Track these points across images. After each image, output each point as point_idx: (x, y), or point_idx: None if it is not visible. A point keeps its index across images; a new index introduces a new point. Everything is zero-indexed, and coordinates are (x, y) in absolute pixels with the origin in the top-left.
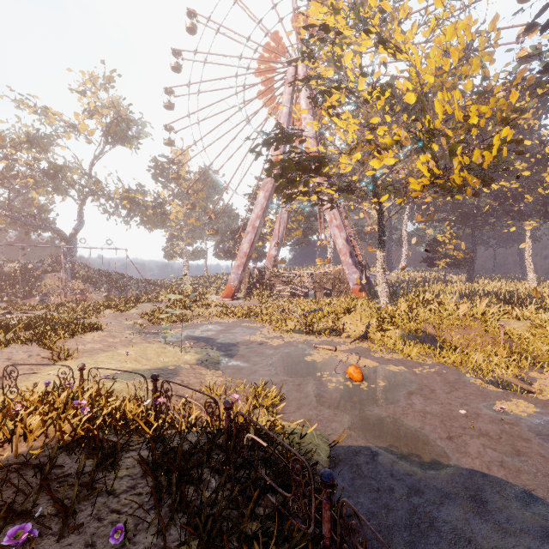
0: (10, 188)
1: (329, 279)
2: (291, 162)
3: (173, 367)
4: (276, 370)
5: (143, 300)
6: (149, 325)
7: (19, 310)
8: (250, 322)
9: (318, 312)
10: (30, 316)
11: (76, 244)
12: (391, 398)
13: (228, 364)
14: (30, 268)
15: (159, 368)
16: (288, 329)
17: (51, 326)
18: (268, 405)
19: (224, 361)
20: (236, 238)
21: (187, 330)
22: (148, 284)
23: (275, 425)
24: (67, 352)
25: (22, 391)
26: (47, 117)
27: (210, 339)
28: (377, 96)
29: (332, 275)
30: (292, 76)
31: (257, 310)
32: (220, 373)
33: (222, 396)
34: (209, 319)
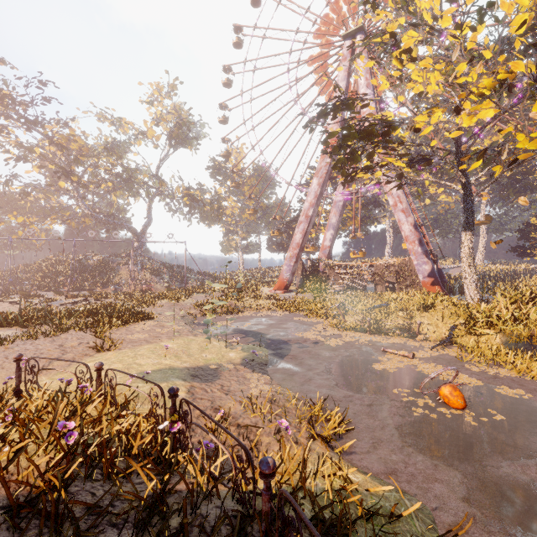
0: (93, 191)
1: (392, 271)
2: (352, 129)
3: (215, 366)
4: (337, 379)
5: (198, 291)
6: (201, 316)
7: (95, 297)
8: (303, 317)
9: (384, 308)
10: (98, 304)
11: (143, 239)
12: (524, 446)
13: (277, 367)
14: (108, 261)
15: (200, 366)
16: (348, 327)
17: (108, 313)
18: (330, 435)
19: (273, 362)
20: (288, 230)
21: (236, 323)
22: (206, 276)
23: (346, 490)
24: (110, 342)
25: (25, 394)
26: (121, 126)
27: (259, 334)
28: (472, 26)
29: (396, 267)
30: (348, 51)
31: (311, 304)
32: (267, 378)
33: (267, 416)
34: (260, 312)
